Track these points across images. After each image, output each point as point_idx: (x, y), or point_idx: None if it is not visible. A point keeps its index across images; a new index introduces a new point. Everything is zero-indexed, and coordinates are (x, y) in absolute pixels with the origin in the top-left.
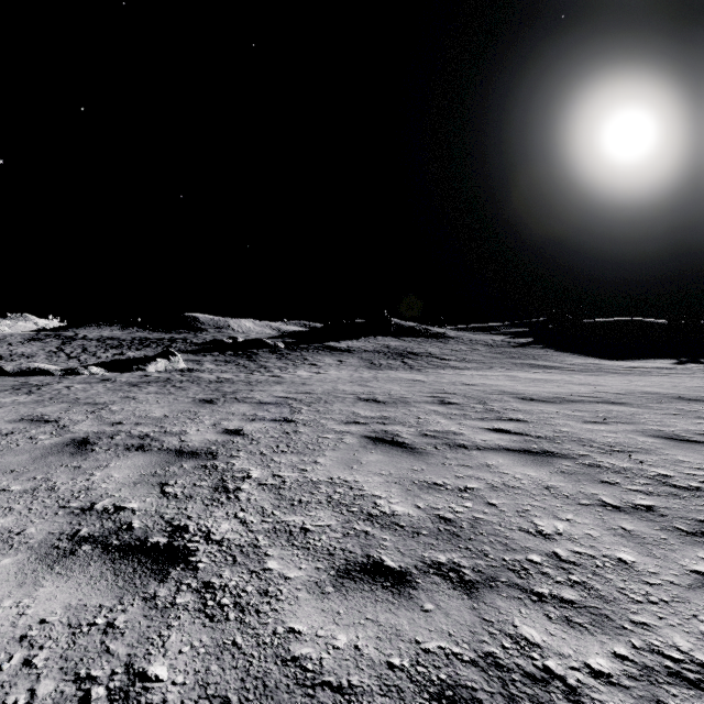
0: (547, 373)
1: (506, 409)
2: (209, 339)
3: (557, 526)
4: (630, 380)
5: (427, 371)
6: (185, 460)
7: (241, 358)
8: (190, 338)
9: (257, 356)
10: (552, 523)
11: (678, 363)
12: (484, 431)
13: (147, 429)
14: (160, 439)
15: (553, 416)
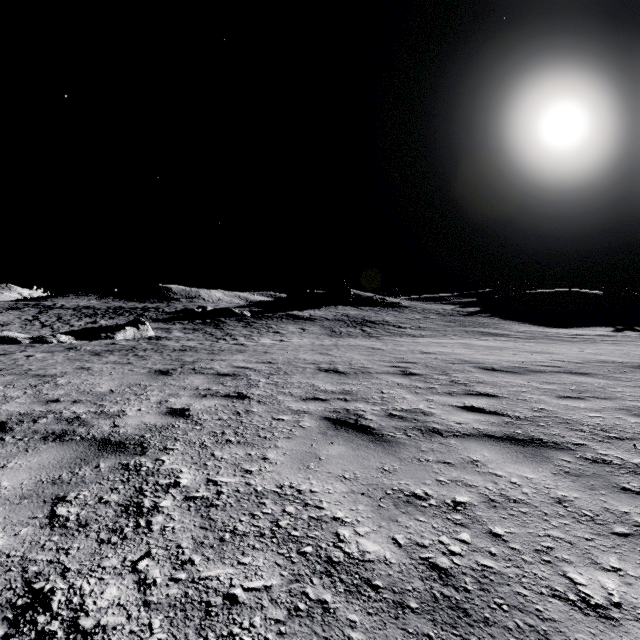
0: (498, 340)
1: (471, 381)
2: (180, 308)
3: (605, 585)
4: (580, 347)
5: (385, 338)
6: (105, 455)
7: (209, 326)
8: (163, 307)
9: (224, 325)
10: (595, 577)
11: (615, 331)
12: (456, 410)
13: (82, 409)
14: (89, 423)
15: (523, 389)
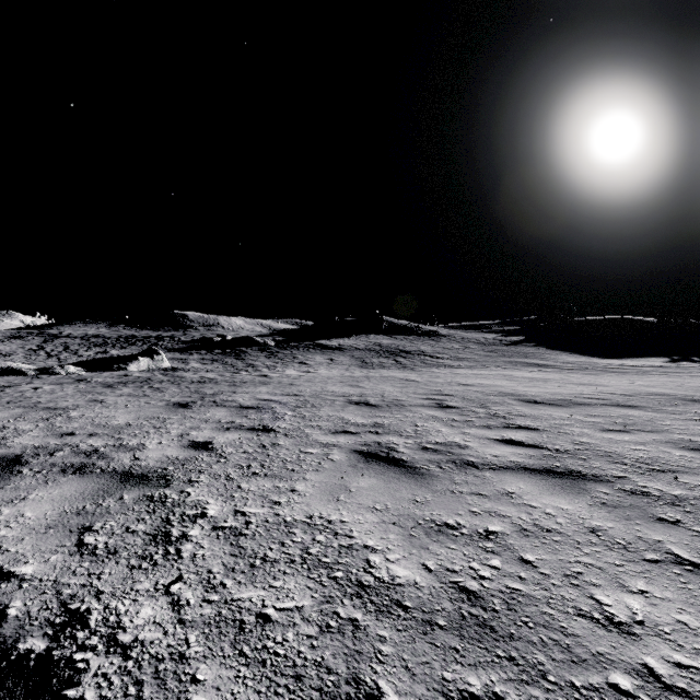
0: (543, 372)
1: (511, 414)
2: (197, 337)
3: (630, 605)
4: (630, 379)
5: (420, 370)
6: (128, 488)
7: (229, 356)
8: (178, 336)
9: (246, 355)
10: (622, 598)
11: (671, 361)
12: (493, 443)
13: (100, 442)
14: (109, 456)
15: (566, 422)
